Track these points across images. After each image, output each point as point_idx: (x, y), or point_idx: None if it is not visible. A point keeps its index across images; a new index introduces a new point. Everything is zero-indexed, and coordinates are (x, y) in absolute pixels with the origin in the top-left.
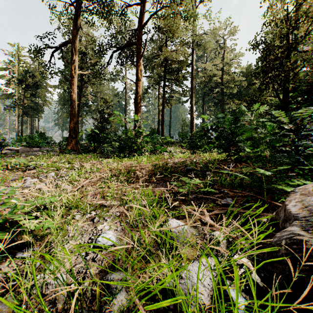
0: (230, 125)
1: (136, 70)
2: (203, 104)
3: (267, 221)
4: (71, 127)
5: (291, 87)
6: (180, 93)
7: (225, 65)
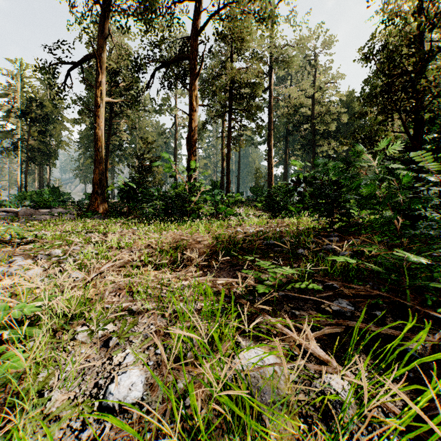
0: (336, 175)
1: (190, 96)
2: (286, 147)
3: (423, 350)
4: (95, 179)
5: (426, 118)
6: (253, 131)
7: (317, 91)
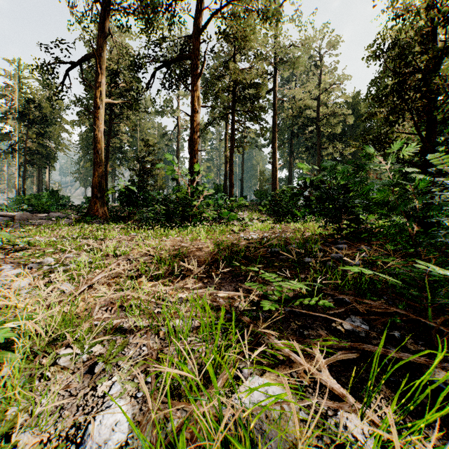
0: (345, 179)
1: (192, 97)
2: (290, 150)
3: None
4: (94, 182)
5: (439, 119)
6: (257, 133)
7: (322, 93)
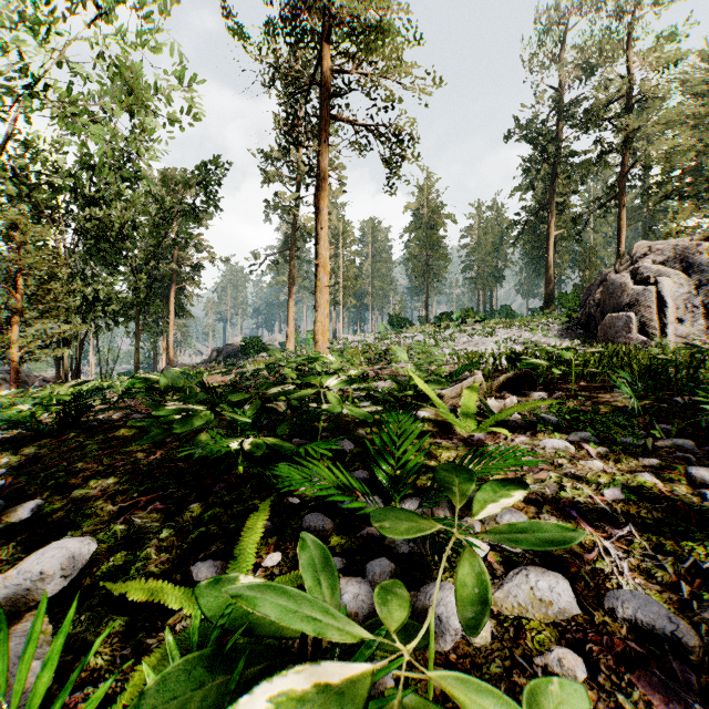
0: None
1: (618, 225)
2: None
3: None
4: (546, 295)
5: None
6: None
7: None
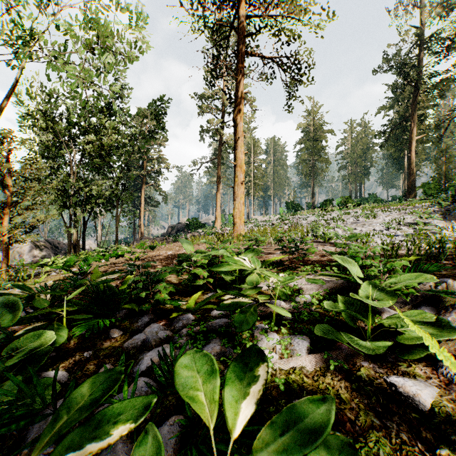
0: None
1: None
2: None
3: None
4: (409, 185)
5: None
6: None
7: None
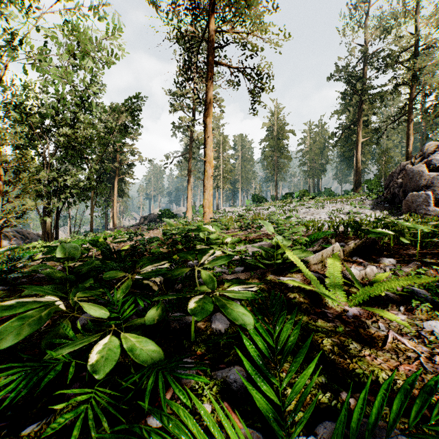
0: None
1: (407, 133)
2: None
3: None
4: (356, 181)
5: None
6: None
7: None
